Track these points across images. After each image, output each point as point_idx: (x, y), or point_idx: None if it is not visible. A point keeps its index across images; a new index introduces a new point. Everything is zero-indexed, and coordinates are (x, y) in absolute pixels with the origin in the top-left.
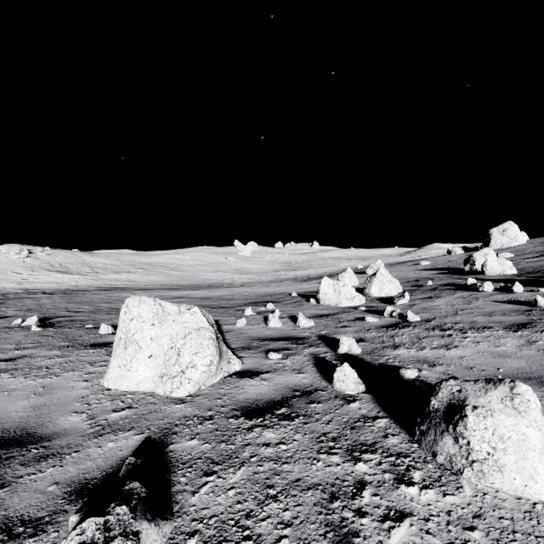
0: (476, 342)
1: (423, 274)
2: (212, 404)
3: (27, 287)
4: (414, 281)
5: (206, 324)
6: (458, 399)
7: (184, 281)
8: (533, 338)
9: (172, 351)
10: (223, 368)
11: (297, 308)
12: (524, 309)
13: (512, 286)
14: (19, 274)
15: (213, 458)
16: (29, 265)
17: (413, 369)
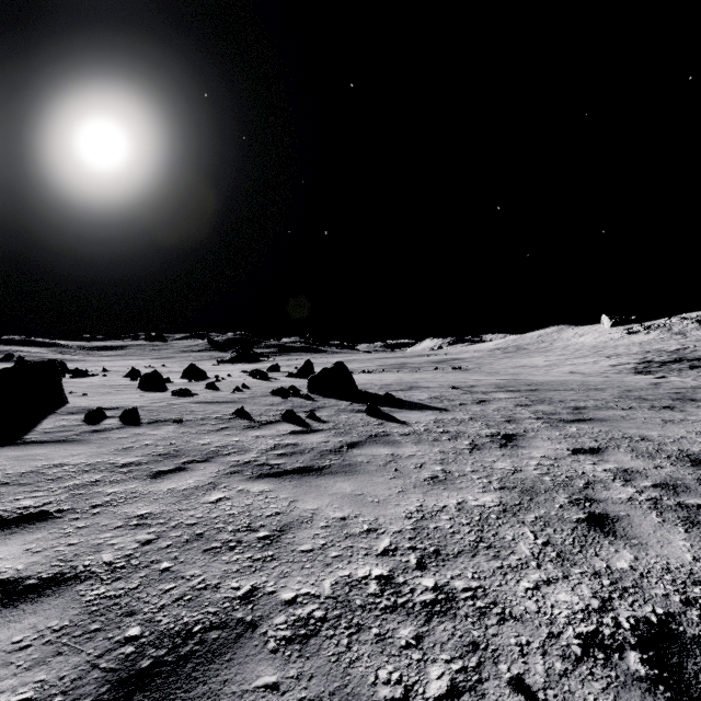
0: None
1: None
2: None
3: None
4: None
5: None
6: None
7: None
8: None
9: None
10: None
11: None
12: None
13: None
14: None
15: None
16: None
17: None
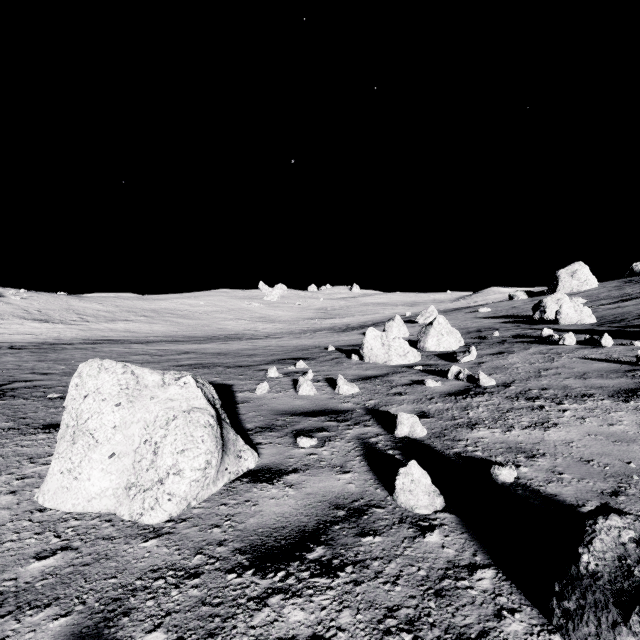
0: (580, 418)
1: (485, 323)
2: (205, 538)
3: None
4: (476, 332)
5: (202, 402)
6: (638, 559)
7: (197, 332)
8: None
9: (146, 447)
10: (229, 467)
11: (336, 367)
12: (624, 369)
13: (600, 339)
14: None
15: None
16: None
17: (509, 466)
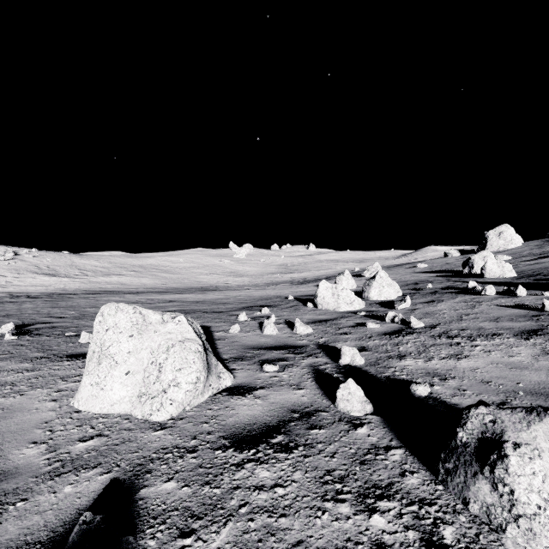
0: (487, 352)
1: (422, 276)
2: (197, 430)
3: (11, 291)
4: (413, 284)
5: (192, 334)
6: (493, 433)
7: (178, 284)
8: (548, 347)
9: (153, 367)
10: (212, 384)
11: (294, 312)
12: (531, 314)
13: (516, 290)
14: (4, 276)
15: (193, 509)
16: (14, 267)
17: (424, 384)
